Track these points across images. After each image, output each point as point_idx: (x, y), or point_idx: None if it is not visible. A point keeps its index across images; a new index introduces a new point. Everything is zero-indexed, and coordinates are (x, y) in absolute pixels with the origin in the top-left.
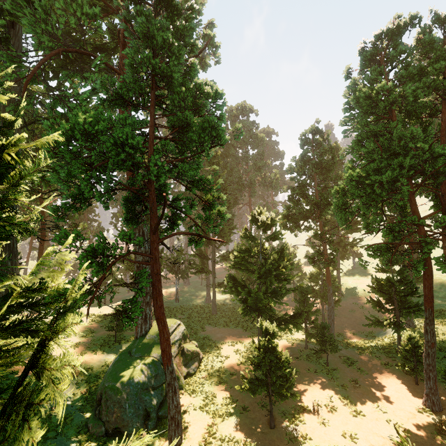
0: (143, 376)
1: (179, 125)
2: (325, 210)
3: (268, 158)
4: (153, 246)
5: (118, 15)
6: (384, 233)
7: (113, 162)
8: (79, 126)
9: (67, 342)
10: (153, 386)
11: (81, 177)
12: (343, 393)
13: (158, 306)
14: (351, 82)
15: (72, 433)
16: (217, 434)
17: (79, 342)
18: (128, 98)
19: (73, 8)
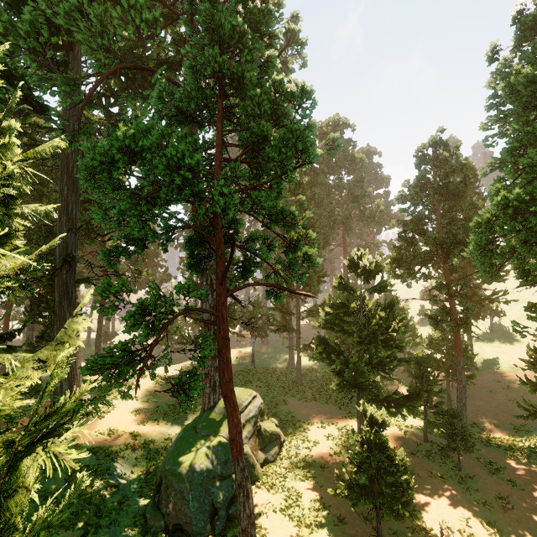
0: (210, 461)
1: (253, 140)
2: (454, 252)
3: (368, 186)
4: (220, 300)
5: (177, 5)
6: None
7: (167, 191)
8: (119, 141)
9: (128, 407)
10: (222, 475)
11: (129, 212)
12: (486, 515)
13: (226, 381)
14: (501, 64)
15: (128, 523)
16: None
17: (141, 408)
18: (191, 113)
19: (131, 16)
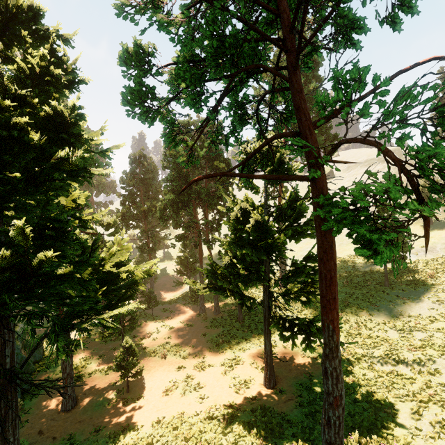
0: None
1: None
2: (150, 214)
3: None
4: None
5: None
6: (183, 228)
7: None
8: None
9: None
10: None
11: None
12: (163, 324)
13: None
14: None
15: None
16: (84, 374)
17: None
18: None
19: None
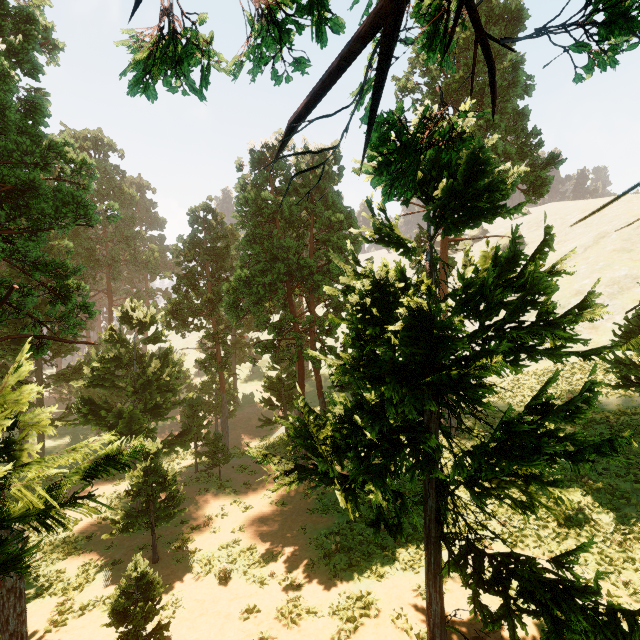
0: None
1: (19, 186)
2: (219, 306)
3: (140, 224)
4: None
5: None
6: (270, 331)
7: None
8: None
9: None
10: None
11: None
12: (235, 498)
13: None
14: (242, 179)
15: None
16: (74, 607)
17: None
18: None
19: None
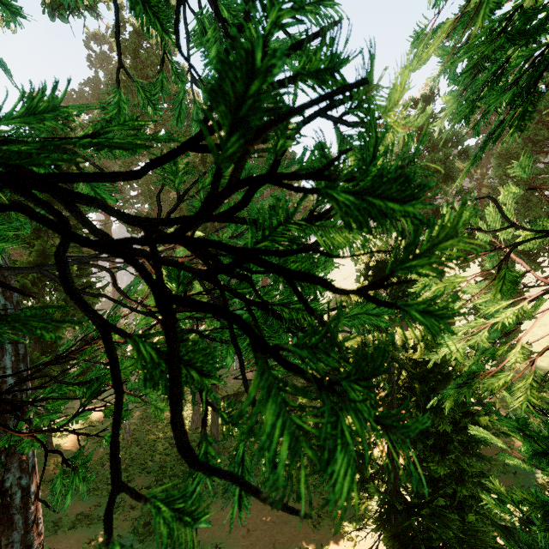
0: None
1: None
2: None
3: None
4: None
5: None
6: None
7: None
8: None
9: None
10: None
11: None
12: None
13: None
14: None
15: None
16: None
17: None
18: None
19: None
